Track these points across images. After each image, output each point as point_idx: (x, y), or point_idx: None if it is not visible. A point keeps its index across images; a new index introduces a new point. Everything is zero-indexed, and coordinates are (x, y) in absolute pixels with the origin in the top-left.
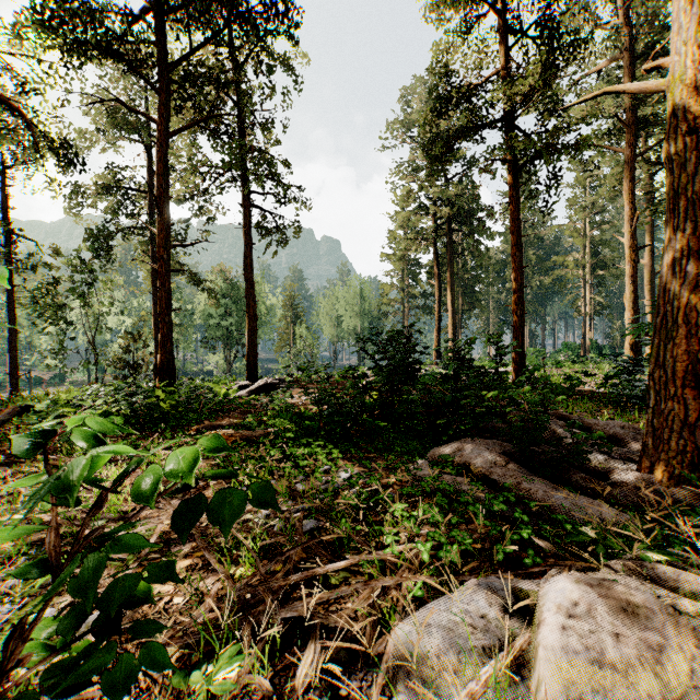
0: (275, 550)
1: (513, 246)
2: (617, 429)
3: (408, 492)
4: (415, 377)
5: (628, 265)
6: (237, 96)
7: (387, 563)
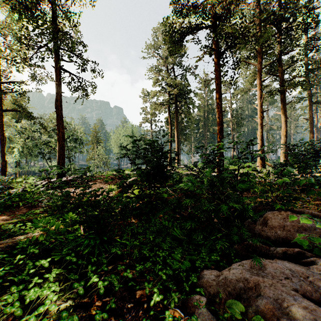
0: None
1: (217, 99)
2: None
3: None
4: (168, 177)
5: (259, 119)
6: None
7: None
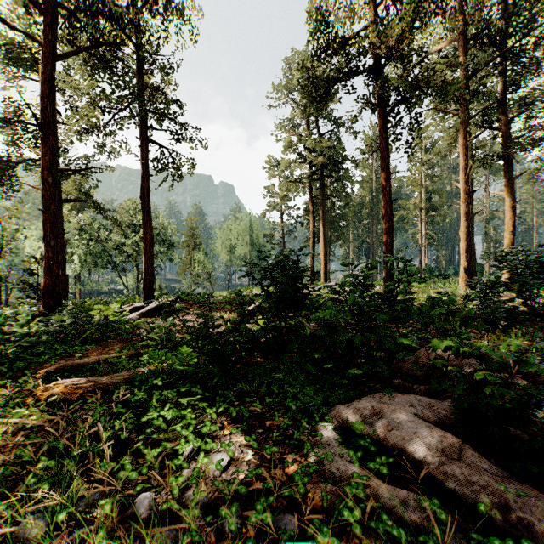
0: None
1: (384, 182)
2: None
3: (324, 542)
4: (303, 304)
5: (463, 205)
6: (134, 38)
7: None
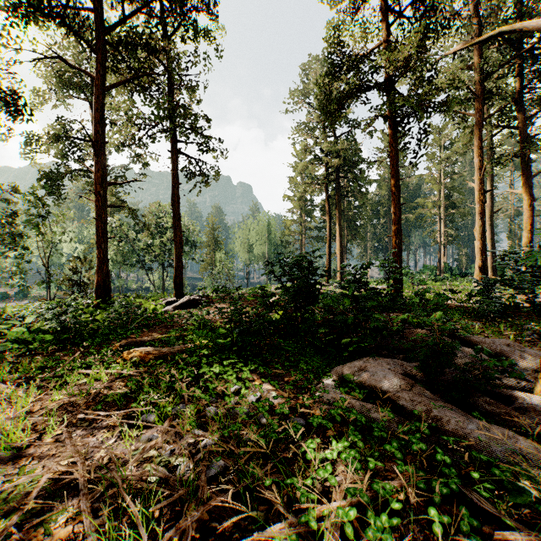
0: (173, 507)
1: (393, 187)
2: (503, 346)
3: (318, 422)
4: (315, 297)
5: (477, 204)
6: (166, 62)
7: (302, 532)
